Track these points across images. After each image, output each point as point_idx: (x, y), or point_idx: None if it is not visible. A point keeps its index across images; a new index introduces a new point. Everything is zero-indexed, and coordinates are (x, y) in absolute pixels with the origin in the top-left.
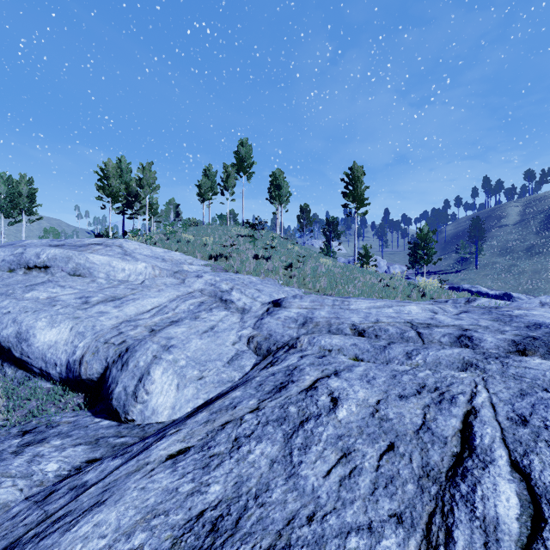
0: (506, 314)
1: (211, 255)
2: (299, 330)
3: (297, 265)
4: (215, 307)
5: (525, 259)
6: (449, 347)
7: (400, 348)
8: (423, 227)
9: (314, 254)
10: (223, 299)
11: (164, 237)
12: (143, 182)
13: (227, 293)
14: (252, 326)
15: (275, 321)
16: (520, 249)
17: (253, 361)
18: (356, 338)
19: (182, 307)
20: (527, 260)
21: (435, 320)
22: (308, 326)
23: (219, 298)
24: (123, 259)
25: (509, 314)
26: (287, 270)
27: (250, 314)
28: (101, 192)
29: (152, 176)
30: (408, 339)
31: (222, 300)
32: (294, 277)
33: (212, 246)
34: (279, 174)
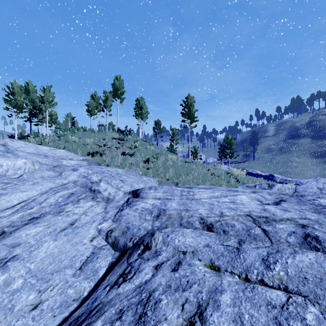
0: (318, 204)
1: (89, 152)
2: (154, 223)
3: (153, 159)
4: (83, 197)
5: (279, 155)
6: (299, 250)
7: (254, 252)
8: (228, 136)
9: (164, 152)
10: (92, 189)
11: (58, 138)
12: (43, 99)
13: (96, 184)
14: (112, 219)
15: (133, 213)
16: (276, 149)
17: (110, 259)
18: (206, 233)
19: (51, 199)
20: (280, 156)
21: (268, 212)
22: (161, 219)
23: (89, 188)
24: (3, 156)
25: (320, 204)
26: (145, 163)
27: (113, 204)
28: (8, 104)
29: (51, 96)
30: (255, 237)
31: (91, 190)
32: (150, 168)
33: (91, 145)
34: (141, 99)
